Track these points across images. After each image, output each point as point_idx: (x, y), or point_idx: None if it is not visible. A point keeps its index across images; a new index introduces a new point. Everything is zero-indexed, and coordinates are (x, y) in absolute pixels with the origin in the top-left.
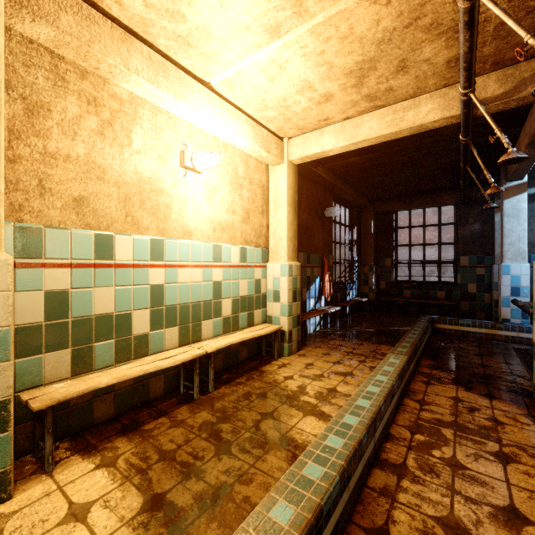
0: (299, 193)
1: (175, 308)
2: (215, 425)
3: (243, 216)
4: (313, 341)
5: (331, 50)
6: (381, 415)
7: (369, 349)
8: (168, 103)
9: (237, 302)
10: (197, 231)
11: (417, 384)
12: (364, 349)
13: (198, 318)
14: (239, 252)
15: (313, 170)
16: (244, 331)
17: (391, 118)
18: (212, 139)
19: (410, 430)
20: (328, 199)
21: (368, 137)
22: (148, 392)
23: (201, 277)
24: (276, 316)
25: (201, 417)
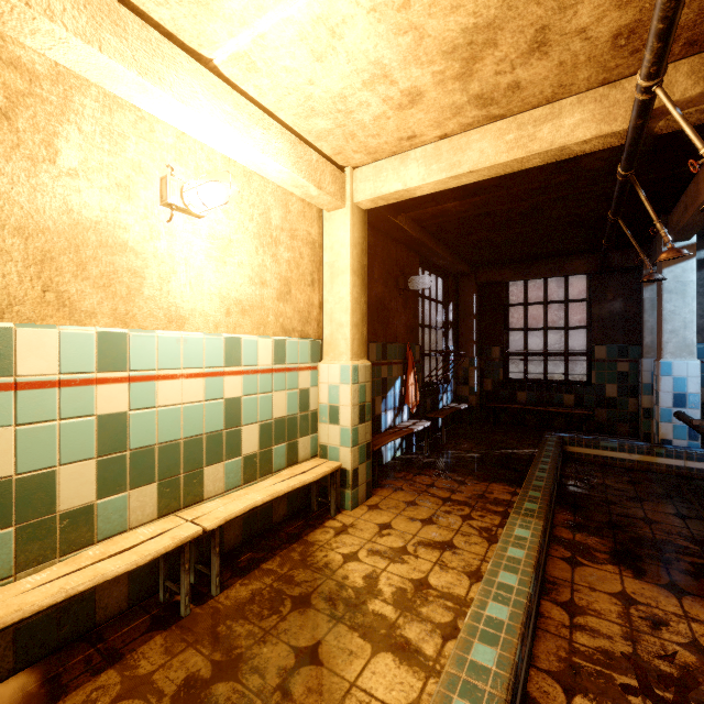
0: (371, 254)
1: (152, 451)
2: (205, 689)
3: (280, 290)
4: (392, 478)
5: (421, 1)
6: (518, 678)
7: (474, 492)
8: (128, 86)
9: (269, 428)
10: (196, 316)
11: (557, 566)
12: (468, 491)
13: (197, 463)
14: (272, 347)
15: (390, 221)
16: (280, 475)
17: (515, 136)
18: (224, 161)
19: (563, 682)
20: (412, 263)
21: (477, 166)
22: (93, 610)
23: (203, 393)
24: (333, 446)
25: (184, 665)
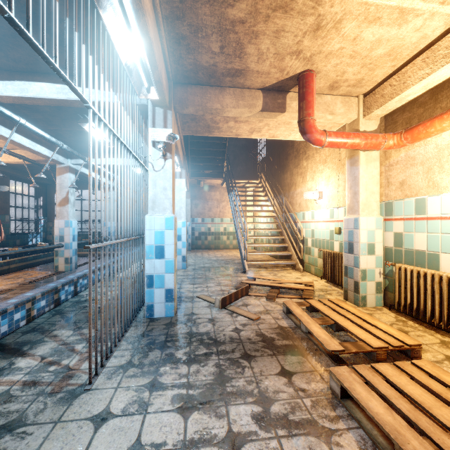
0: None
1: None
2: None
3: None
4: None
5: None
6: None
7: None
8: None
9: None
10: None
11: (15, 272)
12: None
13: None
14: None
15: None
16: None
17: (4, 155)
18: None
19: None
20: (4, 179)
21: None
22: None
23: None
24: None
25: None
